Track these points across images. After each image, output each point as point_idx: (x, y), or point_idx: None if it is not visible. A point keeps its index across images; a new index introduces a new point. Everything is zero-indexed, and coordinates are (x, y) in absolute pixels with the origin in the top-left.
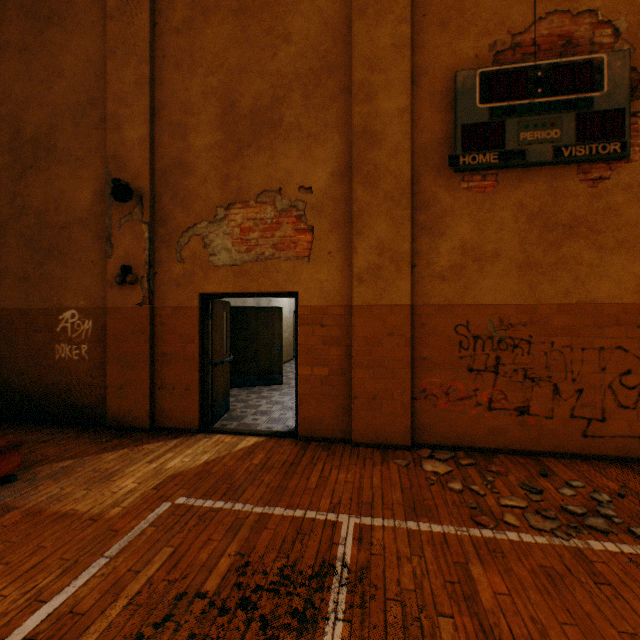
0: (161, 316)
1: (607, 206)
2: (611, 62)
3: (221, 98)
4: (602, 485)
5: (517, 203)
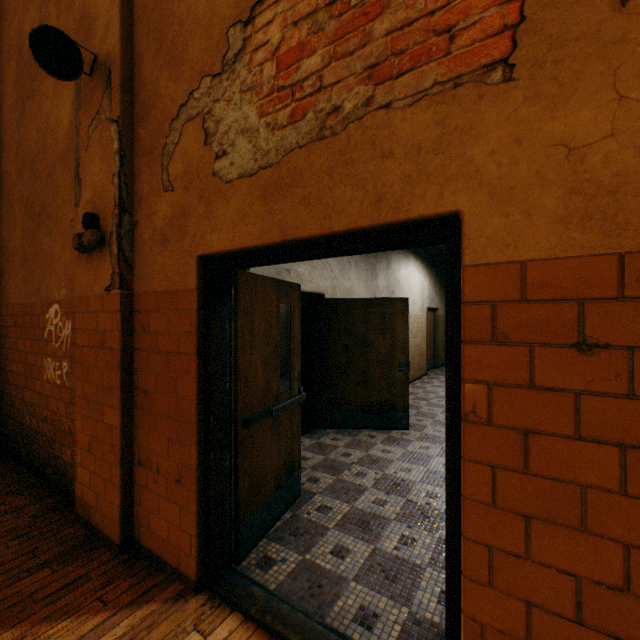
0: (141, 312)
1: None
2: None
3: None
4: None
5: None
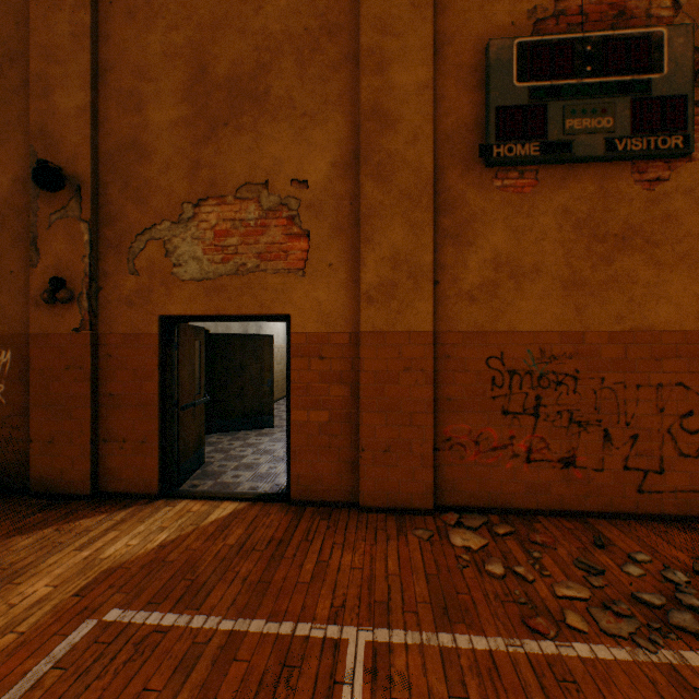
0: (107, 345)
1: (666, 213)
2: (672, 38)
3: (189, 61)
4: (671, 557)
5: (561, 207)
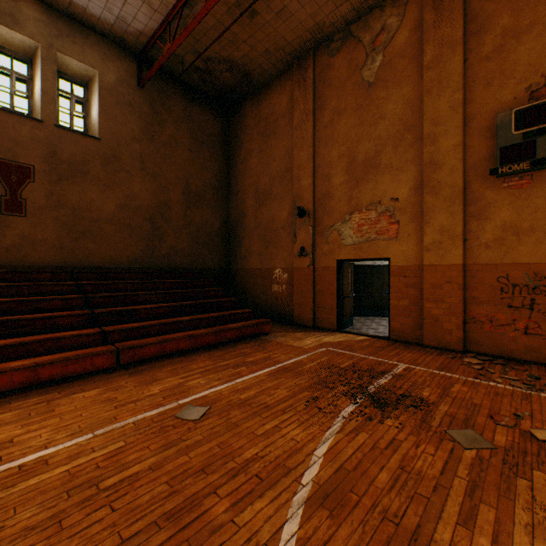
0: (318, 271)
1: None
2: None
3: (347, 157)
4: None
5: None
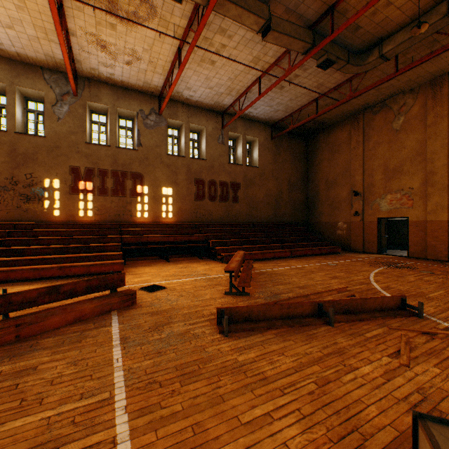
0: (365, 223)
1: None
2: None
3: (383, 166)
4: None
5: None
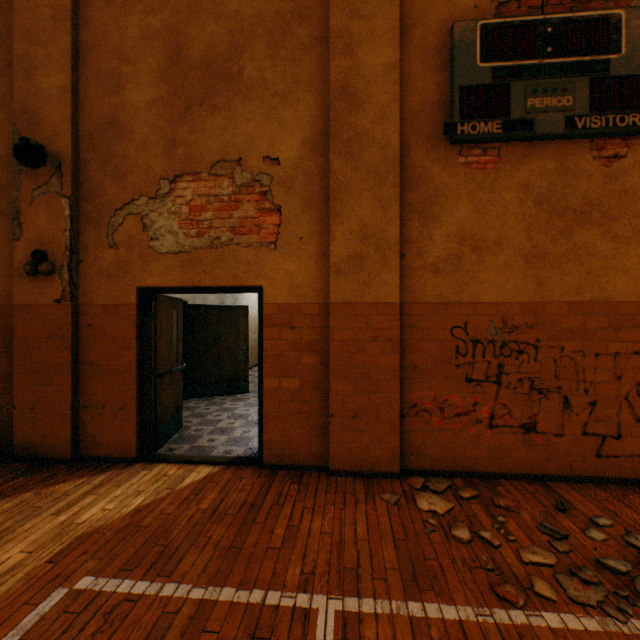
0: (87, 316)
1: (623, 189)
2: (630, 20)
3: (165, 43)
4: (631, 521)
5: (522, 183)
